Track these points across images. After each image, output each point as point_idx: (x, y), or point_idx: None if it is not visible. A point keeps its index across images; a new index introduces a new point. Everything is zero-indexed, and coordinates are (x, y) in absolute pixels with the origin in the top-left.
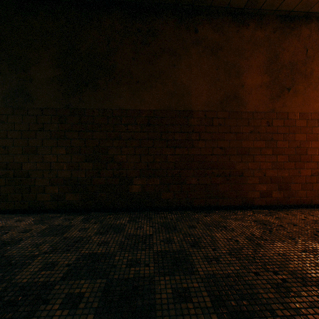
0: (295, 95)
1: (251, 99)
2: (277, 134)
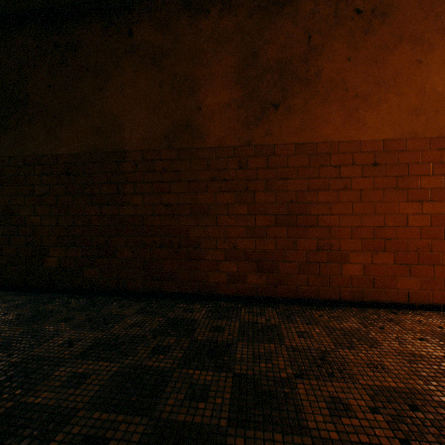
0: (289, 115)
1: (213, 128)
2: (256, 181)
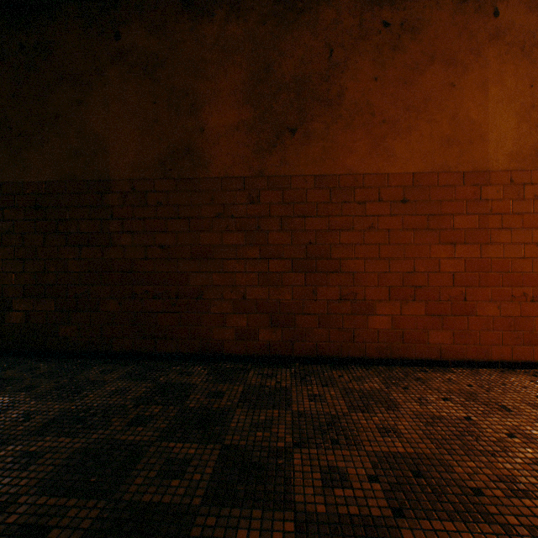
0: (308, 141)
1: (219, 155)
2: (270, 218)
